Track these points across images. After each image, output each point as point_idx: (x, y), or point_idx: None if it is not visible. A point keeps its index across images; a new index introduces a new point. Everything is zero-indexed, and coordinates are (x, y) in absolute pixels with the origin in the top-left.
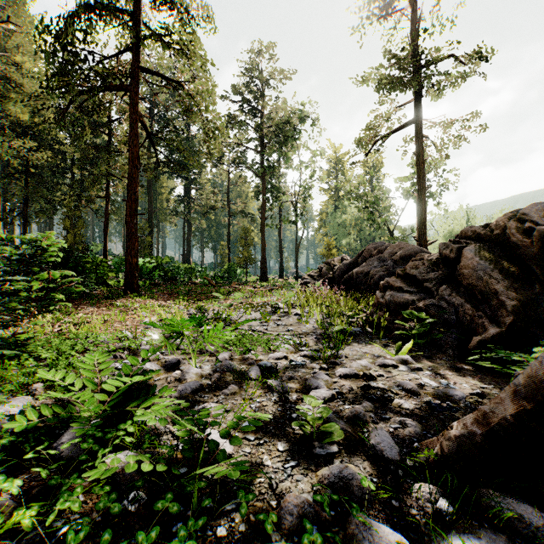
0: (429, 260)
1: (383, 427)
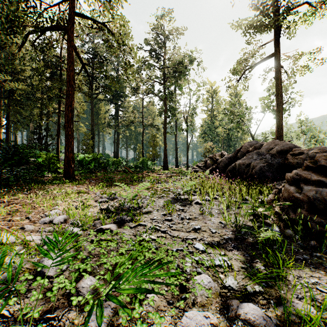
0: None
1: None
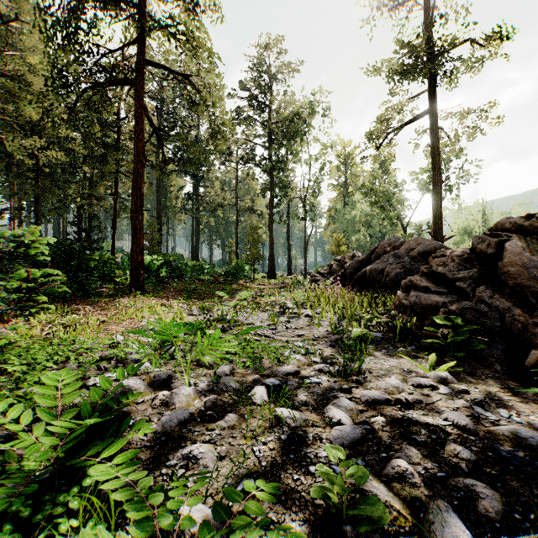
0: (459, 256)
1: (443, 497)
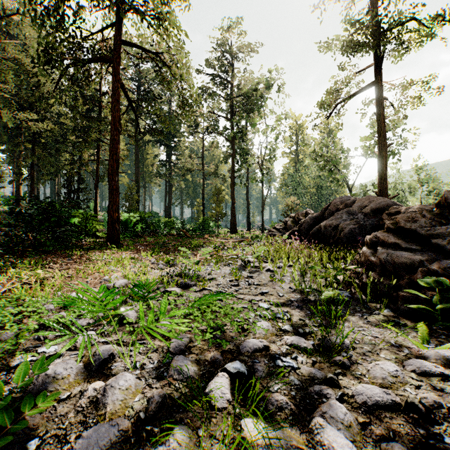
0: (429, 211)
1: None
